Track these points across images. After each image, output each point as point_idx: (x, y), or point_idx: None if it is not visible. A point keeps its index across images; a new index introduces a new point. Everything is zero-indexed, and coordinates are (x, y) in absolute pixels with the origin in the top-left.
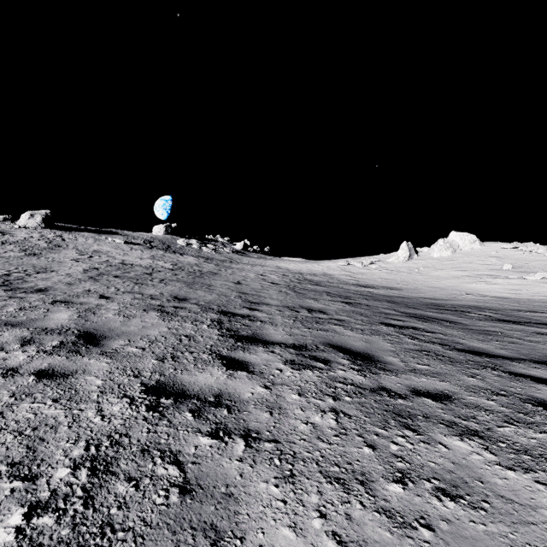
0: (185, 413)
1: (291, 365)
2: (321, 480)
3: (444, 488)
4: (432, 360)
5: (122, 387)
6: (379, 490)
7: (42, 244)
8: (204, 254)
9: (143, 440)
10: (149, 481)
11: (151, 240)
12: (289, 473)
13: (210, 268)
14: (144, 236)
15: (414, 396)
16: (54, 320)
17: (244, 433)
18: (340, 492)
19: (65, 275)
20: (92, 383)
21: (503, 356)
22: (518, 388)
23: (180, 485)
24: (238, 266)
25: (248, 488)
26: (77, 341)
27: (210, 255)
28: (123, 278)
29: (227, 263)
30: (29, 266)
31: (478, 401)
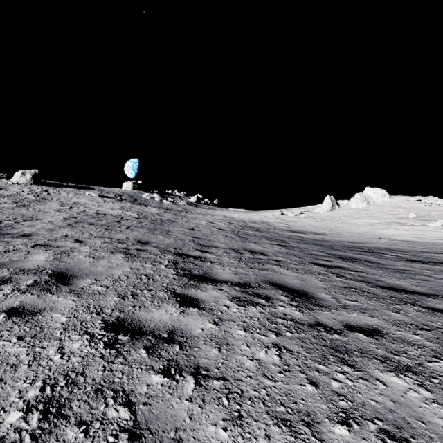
0: (139, 350)
1: (236, 302)
2: (269, 422)
3: (389, 430)
4: (359, 296)
5: (84, 324)
6: (326, 432)
7: (31, 197)
8: (164, 205)
9: (97, 379)
10: (99, 425)
11: (121, 194)
12: (237, 414)
13: (169, 217)
14: (116, 191)
15: (347, 331)
16: (32, 261)
17: (194, 370)
18: (288, 436)
19: (48, 223)
20: (57, 320)
21: (419, 293)
22: (438, 322)
23: (130, 430)
24: (192, 215)
25: (197, 432)
26: (49, 280)
27: (169, 207)
28: (96, 225)
29: (183, 213)
30: (18, 215)
31: (405, 335)
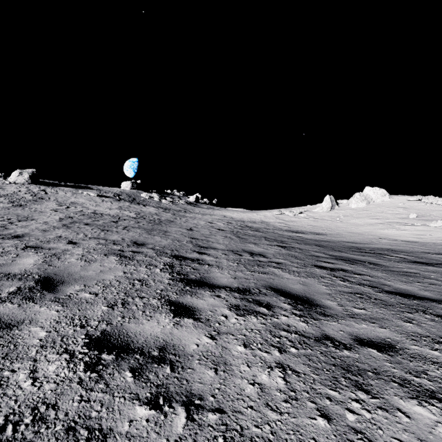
0: (125, 372)
1: (235, 310)
2: None
3: None
4: (366, 303)
5: (65, 340)
6: None
7: (28, 197)
8: (163, 205)
9: (71, 413)
10: None
11: (120, 194)
12: None
13: (168, 217)
14: (114, 190)
15: (358, 346)
16: (19, 265)
17: (186, 400)
18: None
19: (42, 223)
20: (35, 335)
21: (429, 298)
22: None
23: None
24: (190, 215)
25: None
26: (34, 287)
27: (168, 206)
28: (92, 225)
29: (182, 213)
30: (13, 215)
31: (422, 351)
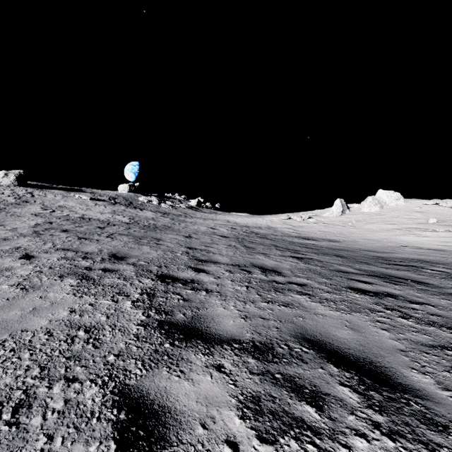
0: None
1: (254, 419)
2: None
3: None
4: None
5: None
6: None
7: (10, 200)
8: (162, 209)
9: None
10: None
11: (116, 197)
12: None
13: (165, 222)
14: (110, 193)
15: None
16: None
17: None
18: None
19: (9, 230)
20: None
21: None
22: None
23: None
24: (191, 220)
25: None
26: None
27: (167, 211)
28: (70, 232)
29: (182, 217)
30: None
31: None
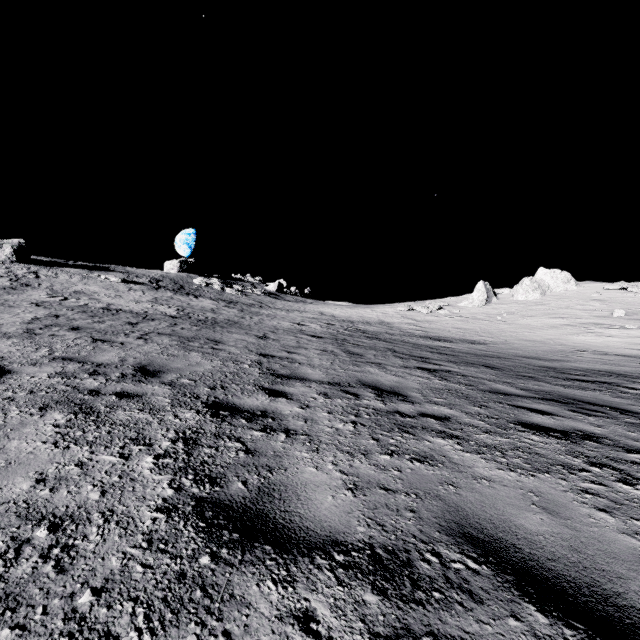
0: None
1: None
2: None
3: None
4: None
5: None
6: None
7: (2, 283)
8: (227, 296)
9: None
10: None
11: (160, 279)
12: None
13: (230, 315)
14: (152, 273)
15: None
16: None
17: None
18: None
19: None
20: None
21: None
22: None
23: None
24: (268, 311)
25: None
26: None
27: (235, 298)
28: (83, 331)
29: (255, 308)
30: None
31: None
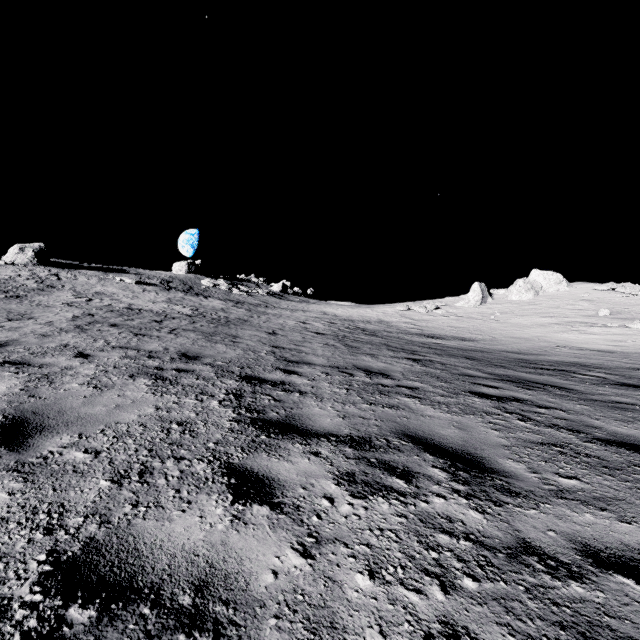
0: None
1: (348, 485)
2: None
3: None
4: (575, 465)
5: (1, 567)
6: None
7: (30, 285)
8: (234, 297)
9: None
10: None
11: (170, 280)
12: None
13: (240, 314)
14: (162, 275)
15: (594, 568)
16: None
17: None
18: None
19: (44, 324)
20: None
21: None
22: None
23: None
24: (274, 311)
25: None
26: None
27: (241, 299)
28: (121, 327)
29: (262, 308)
30: (3, 311)
31: None
